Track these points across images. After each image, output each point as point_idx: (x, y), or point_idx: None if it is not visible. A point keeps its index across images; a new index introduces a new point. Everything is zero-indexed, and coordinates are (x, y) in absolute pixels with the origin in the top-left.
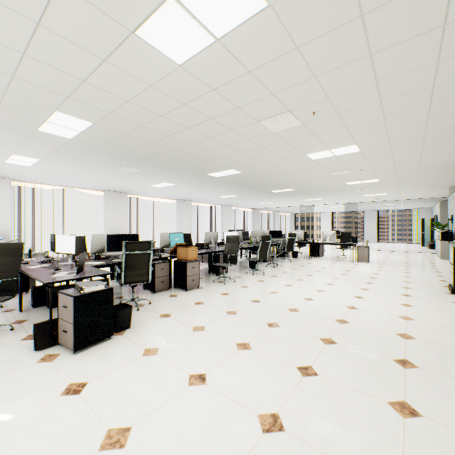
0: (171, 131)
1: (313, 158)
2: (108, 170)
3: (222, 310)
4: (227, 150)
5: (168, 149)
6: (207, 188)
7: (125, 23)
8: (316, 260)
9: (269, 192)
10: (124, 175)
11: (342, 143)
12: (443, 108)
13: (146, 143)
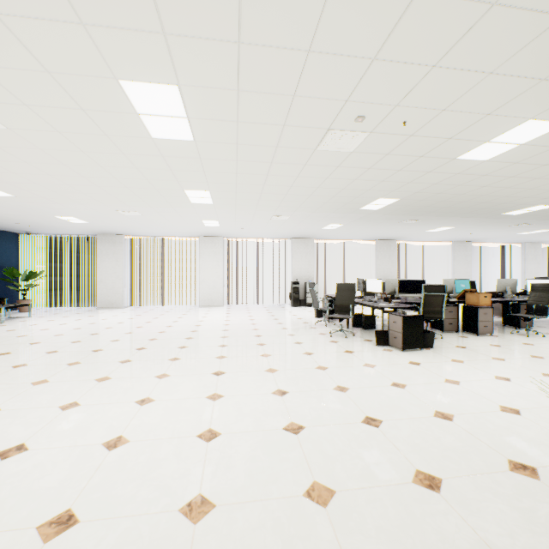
0: (465, 191)
1: None
2: (390, 224)
3: (524, 353)
4: (530, 192)
5: (457, 202)
6: (499, 226)
7: (451, 157)
8: None
9: None
10: (402, 226)
11: None
12: None
13: (436, 202)
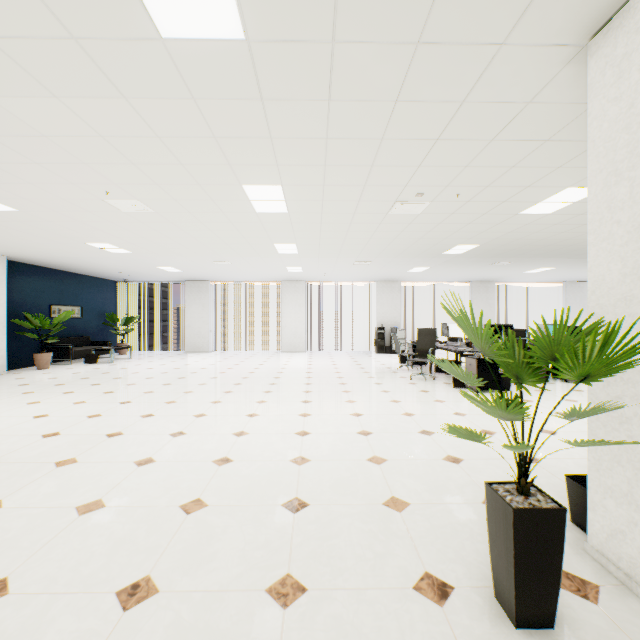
0: (545, 237)
1: None
2: (480, 266)
3: None
4: None
5: (544, 246)
6: None
7: (513, 213)
8: None
9: None
10: (495, 267)
11: None
12: None
13: (520, 246)
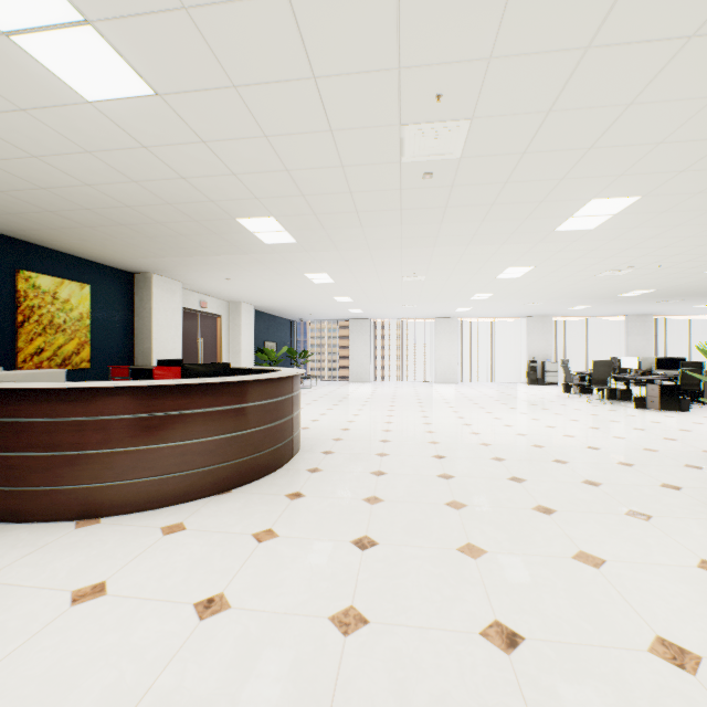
0: None
1: None
2: (645, 304)
3: None
4: None
5: None
6: None
7: (698, 272)
8: None
9: None
10: (660, 304)
11: None
12: None
13: (695, 290)
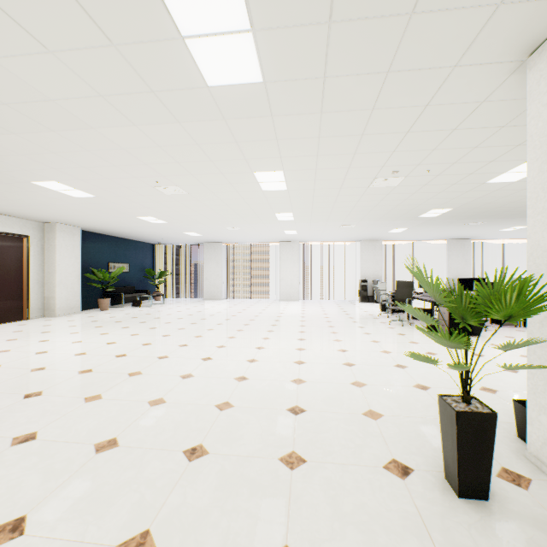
0: (515, 200)
1: None
2: (455, 226)
3: None
4: None
5: (514, 207)
6: None
7: (480, 182)
8: None
9: None
10: (469, 227)
11: None
12: None
13: (491, 209)
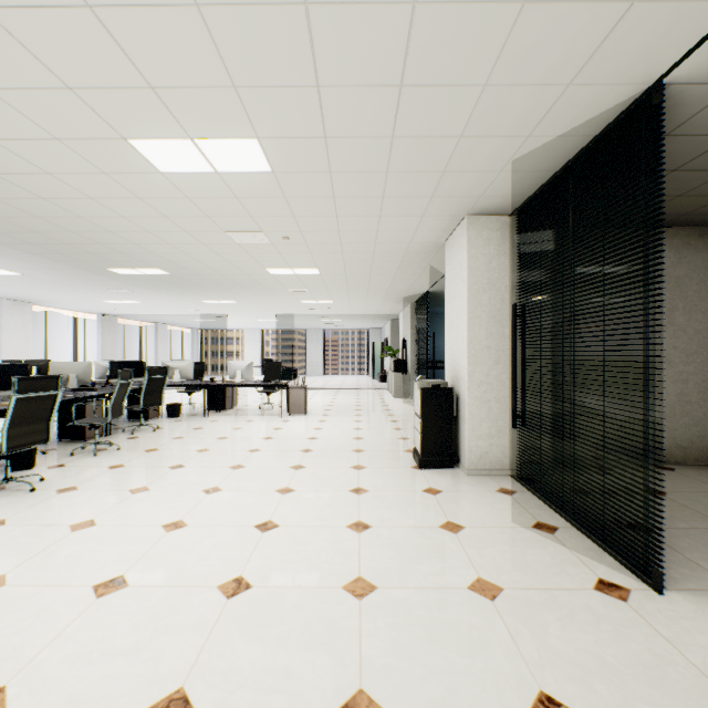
0: None
1: (163, 168)
2: None
3: None
4: None
5: None
6: None
7: None
8: (216, 419)
9: (107, 272)
10: None
11: (218, 115)
12: (437, 44)
13: None
